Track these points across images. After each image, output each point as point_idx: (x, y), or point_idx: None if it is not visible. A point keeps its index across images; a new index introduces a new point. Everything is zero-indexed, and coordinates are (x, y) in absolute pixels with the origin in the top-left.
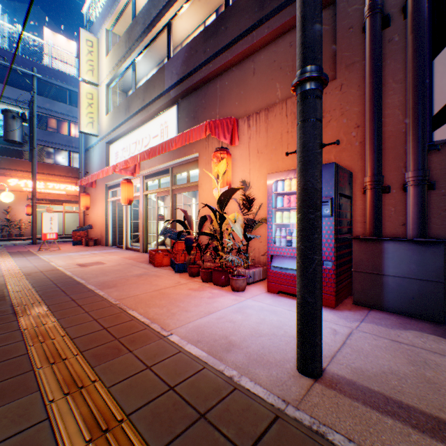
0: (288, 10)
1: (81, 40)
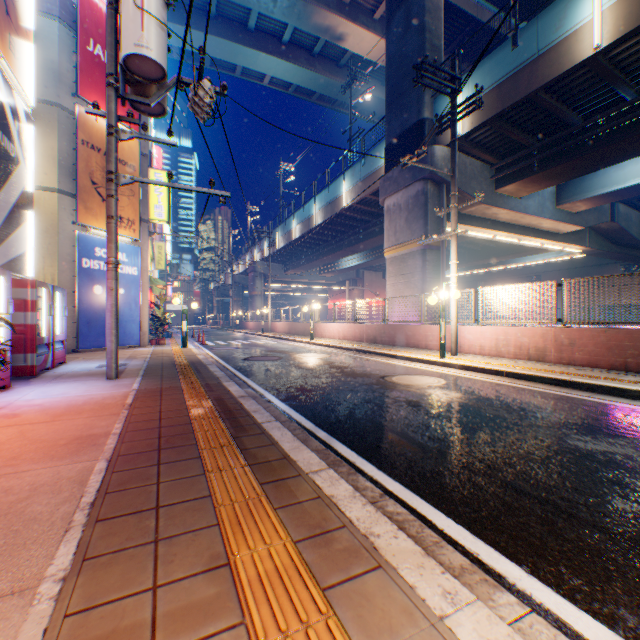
0: None
1: None
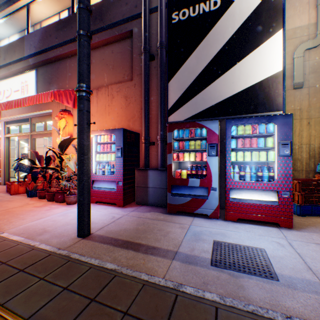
0: (109, 31)
1: None
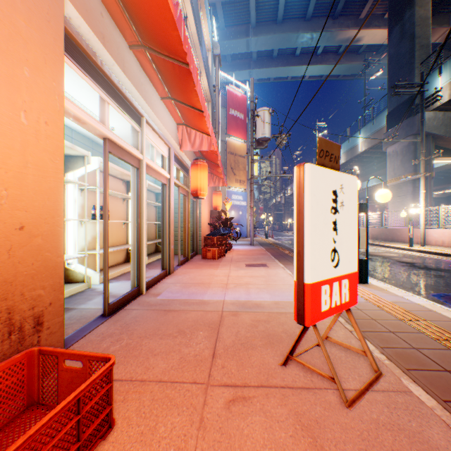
0: None
1: None
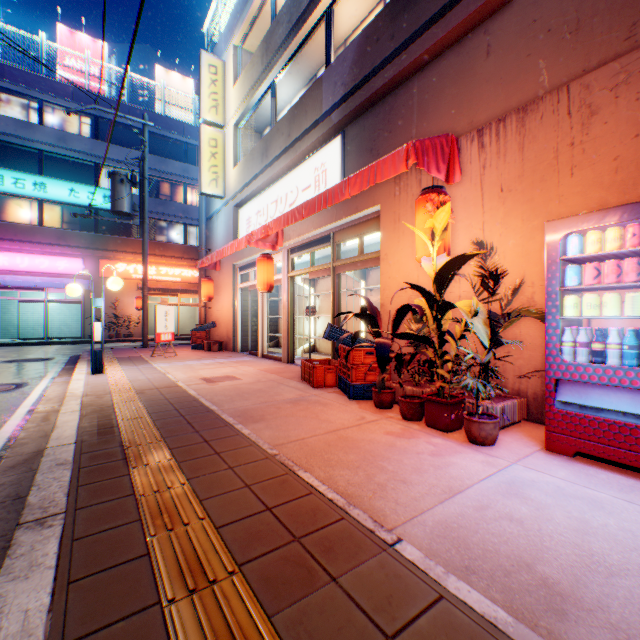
0: None
1: (201, 67)
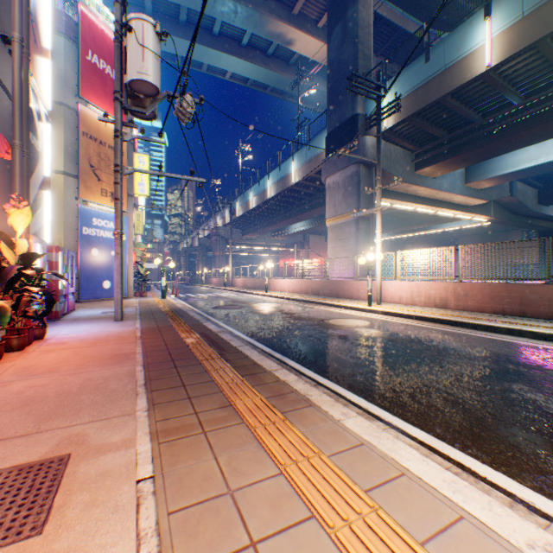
0: None
1: None
